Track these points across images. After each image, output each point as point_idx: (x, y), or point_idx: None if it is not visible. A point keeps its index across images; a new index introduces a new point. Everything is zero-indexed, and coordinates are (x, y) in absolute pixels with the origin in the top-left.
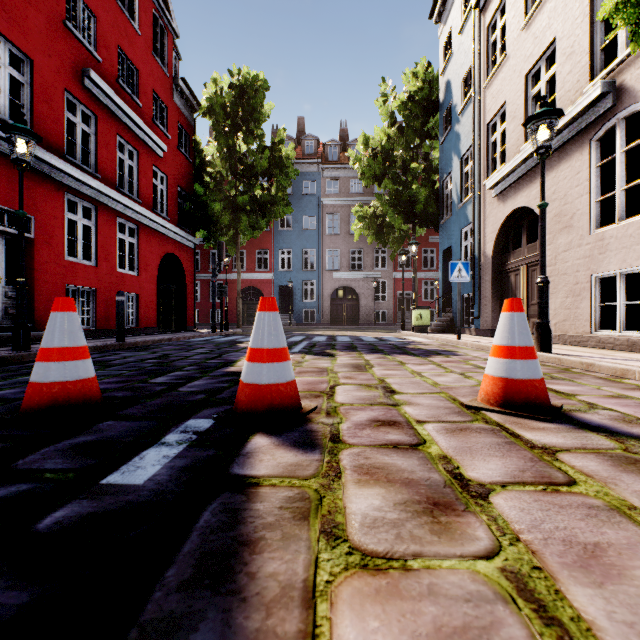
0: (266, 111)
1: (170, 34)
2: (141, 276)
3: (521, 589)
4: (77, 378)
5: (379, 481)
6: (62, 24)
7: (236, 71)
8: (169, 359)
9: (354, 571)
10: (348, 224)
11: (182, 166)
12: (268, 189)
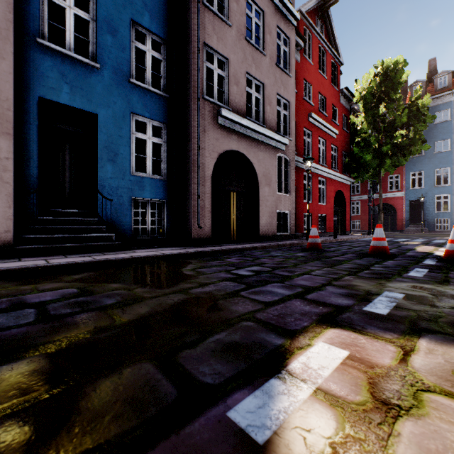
0: (403, 79)
1: (338, 66)
2: (326, 205)
3: None
4: (385, 246)
5: None
6: (302, 99)
7: (379, 64)
8: None
9: None
10: None
11: (343, 138)
12: (406, 136)
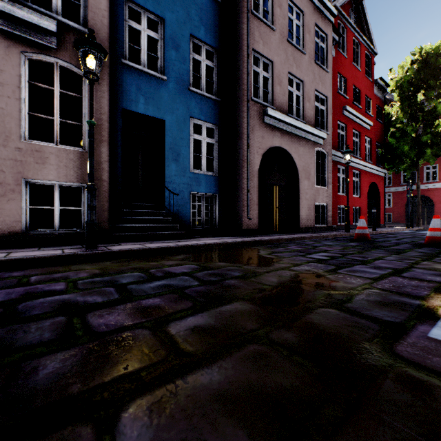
0: None
1: (372, 56)
2: (360, 197)
3: None
4: None
5: None
6: (336, 93)
7: (417, 50)
8: (423, 238)
9: None
10: None
11: (377, 129)
12: None
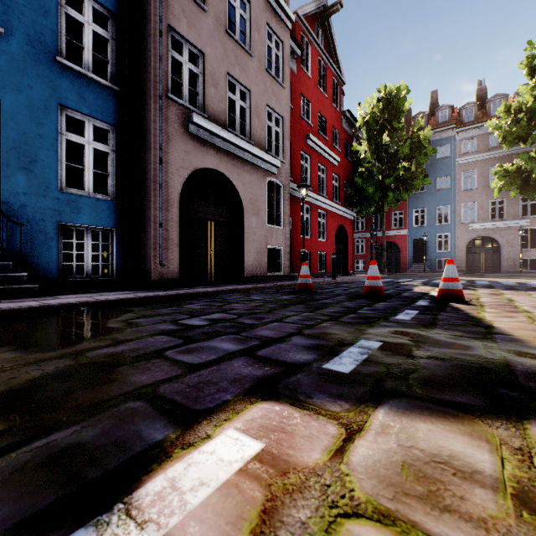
0: (406, 108)
1: (340, 85)
2: (327, 241)
3: (526, 316)
4: (379, 285)
5: (497, 309)
6: (299, 117)
7: (382, 88)
8: None
9: (488, 313)
10: (486, 177)
11: (346, 167)
12: (409, 169)
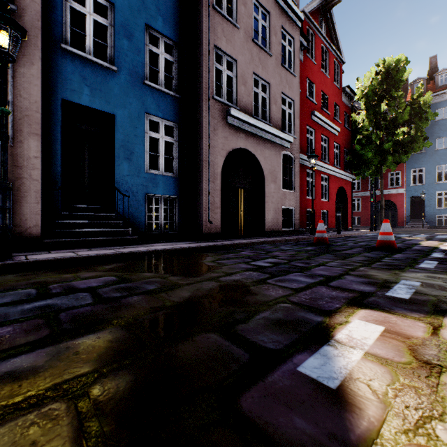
0: (404, 77)
1: (340, 65)
2: (329, 201)
3: None
4: (392, 240)
5: None
6: (305, 98)
7: (381, 62)
8: None
9: None
10: None
11: (345, 135)
12: (408, 133)
